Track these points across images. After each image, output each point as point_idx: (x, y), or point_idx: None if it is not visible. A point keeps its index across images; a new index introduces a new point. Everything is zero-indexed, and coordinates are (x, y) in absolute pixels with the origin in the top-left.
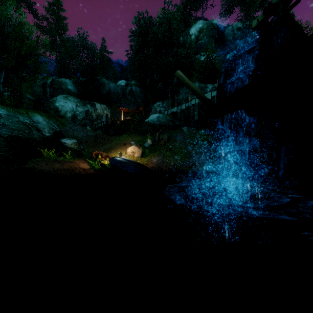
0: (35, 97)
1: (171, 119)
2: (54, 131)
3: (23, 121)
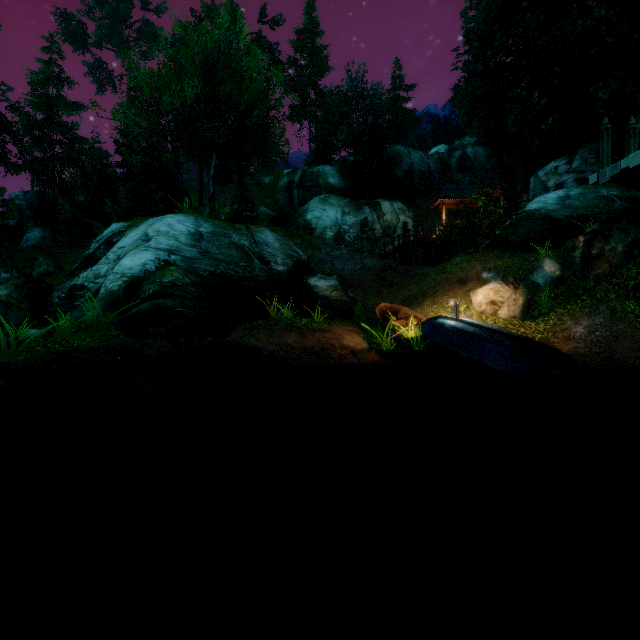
0: (277, 211)
1: (617, 193)
2: (295, 261)
3: (239, 243)
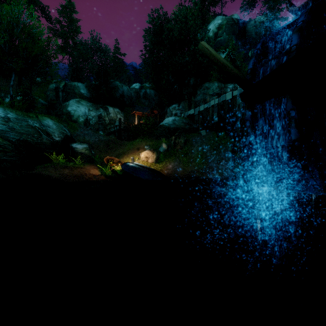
0: (48, 101)
1: (188, 122)
2: (64, 135)
3: (33, 125)
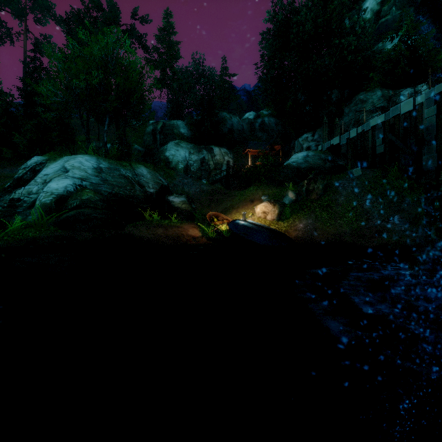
0: (145, 148)
1: (328, 157)
2: (160, 186)
3: (125, 175)
